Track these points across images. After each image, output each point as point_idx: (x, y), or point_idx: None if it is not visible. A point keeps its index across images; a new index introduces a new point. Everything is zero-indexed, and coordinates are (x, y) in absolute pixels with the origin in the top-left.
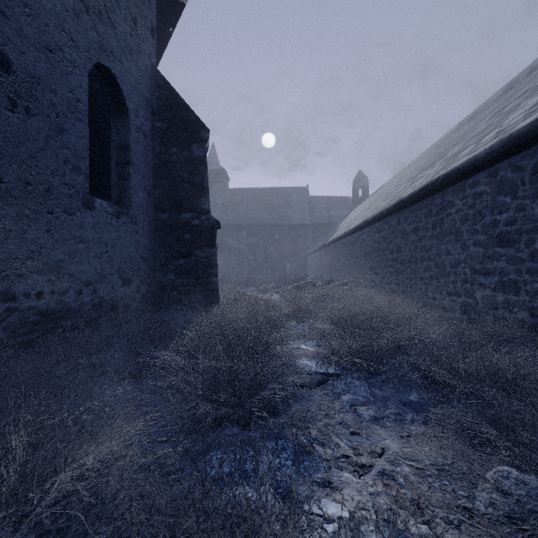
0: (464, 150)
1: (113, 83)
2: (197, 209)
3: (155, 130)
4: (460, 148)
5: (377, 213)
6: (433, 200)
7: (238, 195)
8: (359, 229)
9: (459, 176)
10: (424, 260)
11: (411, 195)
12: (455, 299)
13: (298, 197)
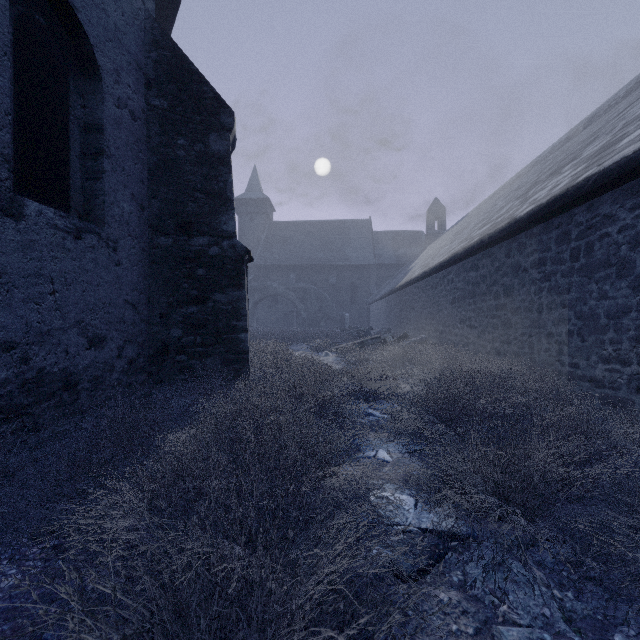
0: (623, 139)
1: (71, 19)
2: (217, 231)
3: (151, 111)
4: (607, 141)
5: (473, 242)
6: (572, 216)
7: (285, 230)
8: (444, 267)
9: (631, 170)
10: (556, 307)
11: (534, 211)
12: (617, 369)
13: (358, 232)
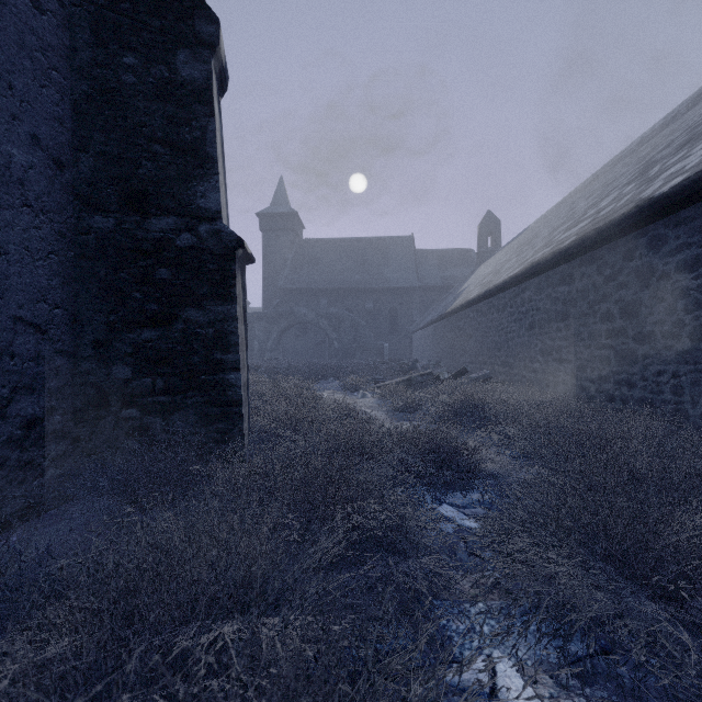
0: None
1: None
2: (189, 209)
3: (76, 6)
4: None
5: (568, 243)
6: None
7: (315, 248)
8: (517, 283)
9: None
10: None
11: (692, 180)
12: None
13: (399, 251)
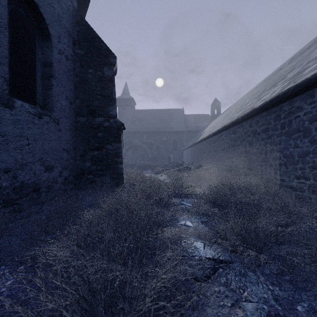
0: (306, 69)
1: (37, 11)
2: (107, 115)
3: (75, 56)
4: (299, 70)
5: (233, 120)
6: (281, 107)
7: (141, 113)
8: (219, 132)
9: (310, 85)
10: (274, 151)
11: (263, 105)
12: (303, 182)
13: (177, 115)
